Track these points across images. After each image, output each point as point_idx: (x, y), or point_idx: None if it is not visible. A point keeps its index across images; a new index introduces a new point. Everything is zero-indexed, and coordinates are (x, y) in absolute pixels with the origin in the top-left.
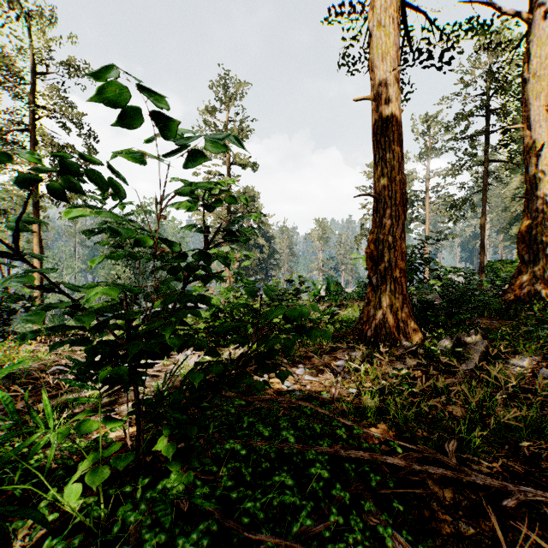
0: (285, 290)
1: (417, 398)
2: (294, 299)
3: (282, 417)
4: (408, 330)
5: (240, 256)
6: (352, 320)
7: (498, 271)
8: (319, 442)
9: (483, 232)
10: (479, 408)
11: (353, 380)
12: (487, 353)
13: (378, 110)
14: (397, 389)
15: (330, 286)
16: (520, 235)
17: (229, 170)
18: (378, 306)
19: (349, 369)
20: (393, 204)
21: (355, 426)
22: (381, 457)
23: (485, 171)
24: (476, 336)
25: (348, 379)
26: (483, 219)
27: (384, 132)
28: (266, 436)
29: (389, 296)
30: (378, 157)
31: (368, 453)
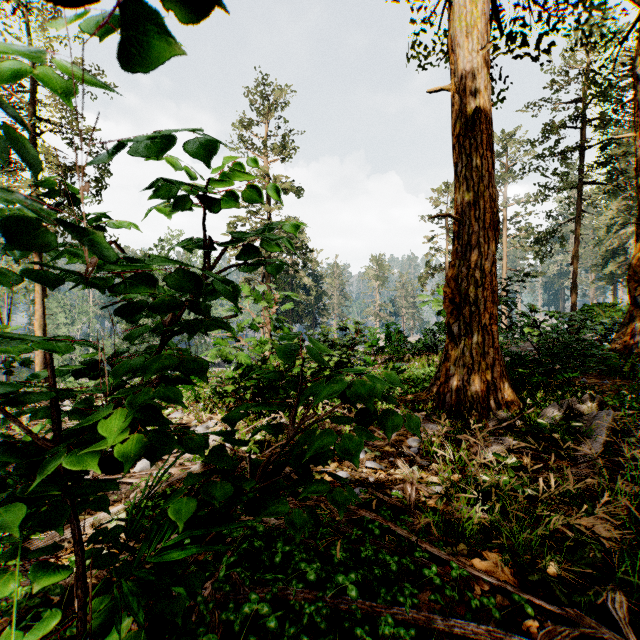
0: (337, 341)
1: (532, 501)
2: (349, 352)
3: (335, 541)
4: (500, 394)
5: (280, 297)
6: (422, 379)
7: (596, 317)
8: (399, 598)
9: (575, 269)
10: (631, 522)
11: (434, 469)
12: (614, 428)
13: (460, 104)
14: (503, 487)
15: (390, 335)
16: (631, 272)
17: (268, 197)
18: (461, 362)
19: (427, 451)
20: (481, 227)
21: (453, 564)
22: (509, 637)
23: (578, 196)
24: (592, 404)
25: (427, 467)
26: (575, 254)
27: (468, 132)
28: (311, 581)
29: (476, 350)
30: (460, 166)
31: (485, 626)
